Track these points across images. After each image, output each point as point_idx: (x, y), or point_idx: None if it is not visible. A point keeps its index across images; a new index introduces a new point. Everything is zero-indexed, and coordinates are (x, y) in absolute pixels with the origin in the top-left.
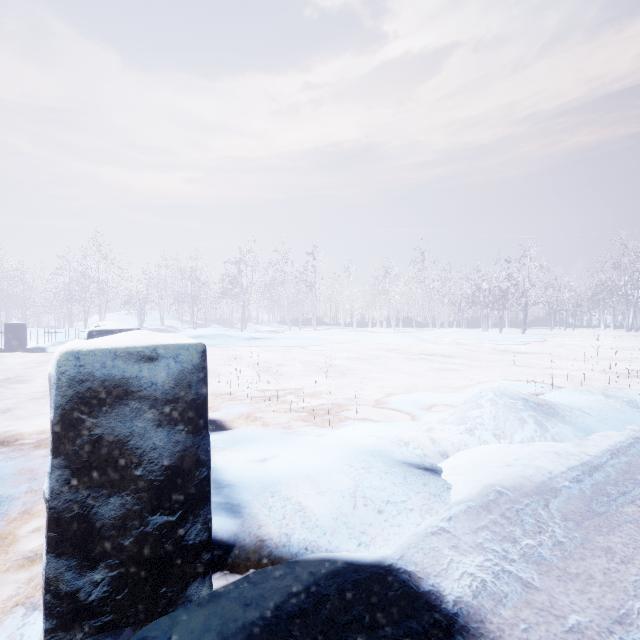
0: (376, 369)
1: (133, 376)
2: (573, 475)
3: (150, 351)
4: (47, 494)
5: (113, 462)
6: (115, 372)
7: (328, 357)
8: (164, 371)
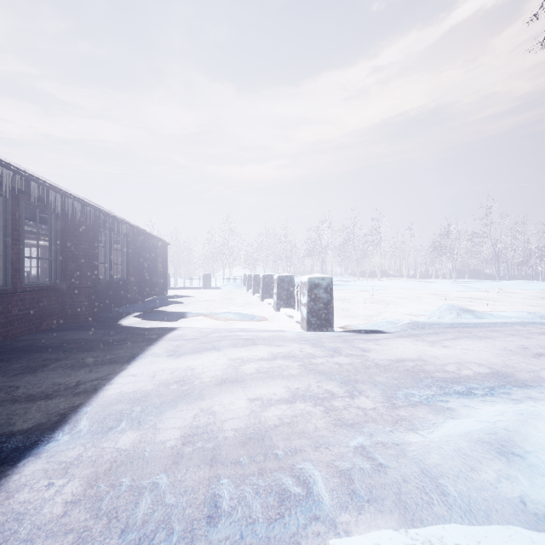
0: (413, 303)
1: (320, 282)
2: (451, 323)
3: (322, 278)
4: (307, 302)
5: (317, 298)
6: (317, 281)
7: (383, 297)
8: (325, 282)
